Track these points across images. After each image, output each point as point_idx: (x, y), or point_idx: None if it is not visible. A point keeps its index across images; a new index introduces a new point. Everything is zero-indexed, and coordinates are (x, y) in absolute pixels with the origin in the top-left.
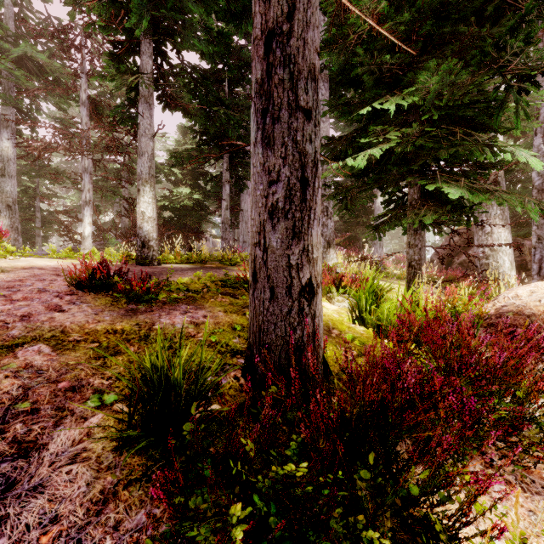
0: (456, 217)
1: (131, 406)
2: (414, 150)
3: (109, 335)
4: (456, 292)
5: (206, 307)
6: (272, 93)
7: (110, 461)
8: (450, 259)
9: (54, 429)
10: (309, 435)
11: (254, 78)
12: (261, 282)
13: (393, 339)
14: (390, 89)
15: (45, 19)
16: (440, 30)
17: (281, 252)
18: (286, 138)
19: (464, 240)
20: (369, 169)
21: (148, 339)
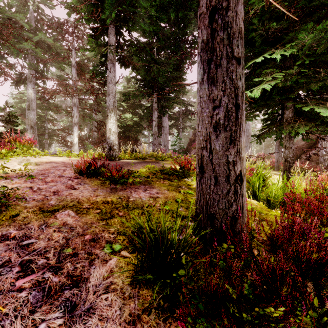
0: (324, 128)
1: (131, 253)
2: (291, 85)
3: (105, 204)
4: (327, 179)
5: (155, 187)
6: (215, 48)
7: (129, 292)
8: (299, 156)
9: (90, 268)
10: (260, 280)
11: (200, 40)
12: (208, 173)
13: (290, 211)
14: (272, 46)
15: (51, 18)
16: (310, 3)
17: (222, 153)
18: (225, 78)
19: (308, 143)
20: (253, 99)
21: (128, 207)
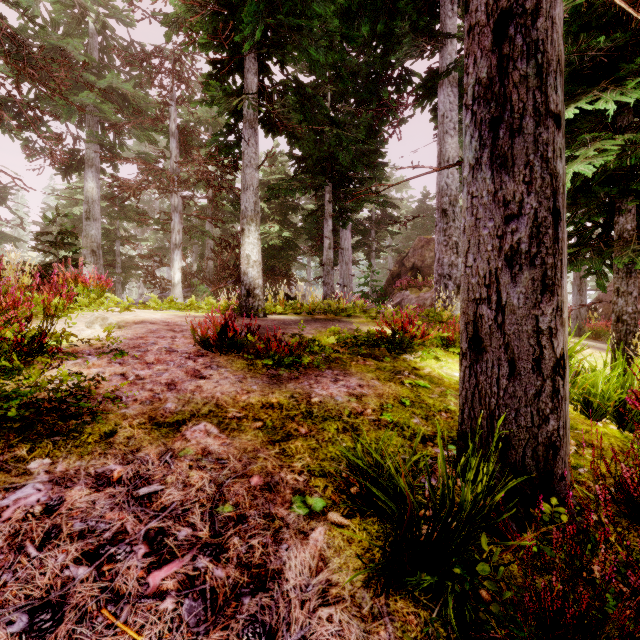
0: None
1: (348, 517)
2: (633, 164)
3: (267, 410)
4: None
5: (353, 373)
6: (509, 96)
7: (369, 604)
8: None
9: (278, 548)
10: None
11: (472, 79)
12: (493, 352)
13: None
14: (588, 84)
15: (128, 45)
16: None
17: (525, 312)
18: (532, 156)
19: None
20: None
21: (312, 417)
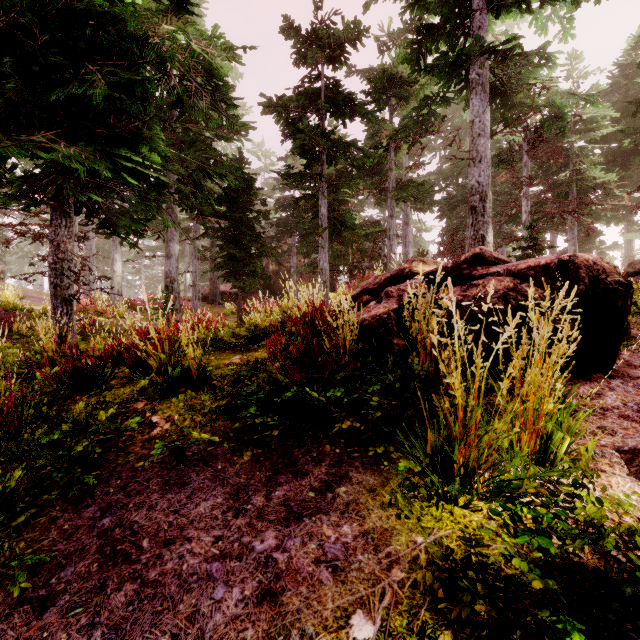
0: None
1: None
2: None
3: None
4: None
5: None
6: None
7: None
8: None
9: None
10: None
11: None
12: None
13: None
14: None
15: None
16: None
17: None
18: None
19: None
20: None
21: None
